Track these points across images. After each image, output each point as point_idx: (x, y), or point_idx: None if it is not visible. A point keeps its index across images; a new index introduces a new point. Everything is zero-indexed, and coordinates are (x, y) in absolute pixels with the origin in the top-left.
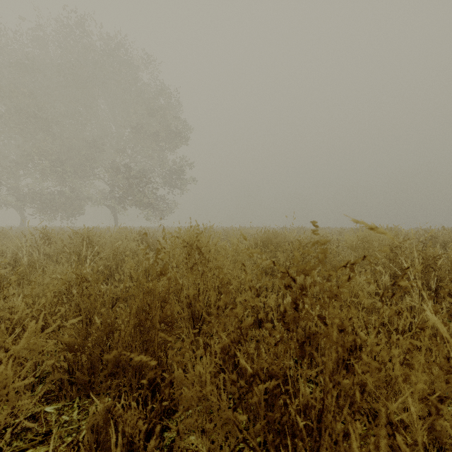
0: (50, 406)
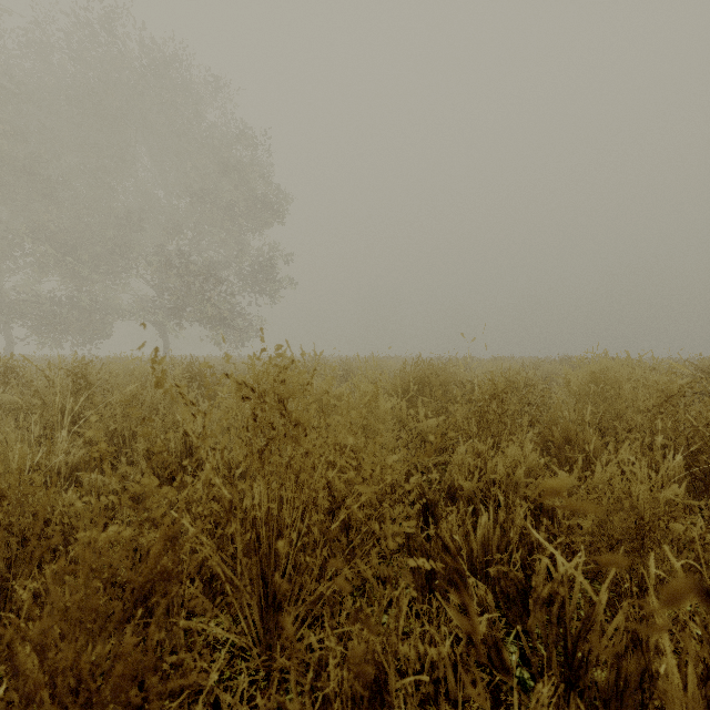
0: None
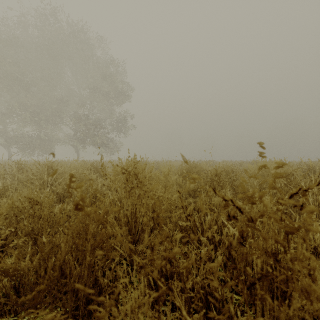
0: None
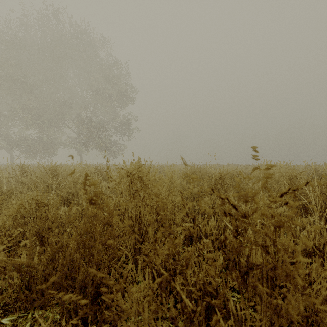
0: (6, 318)
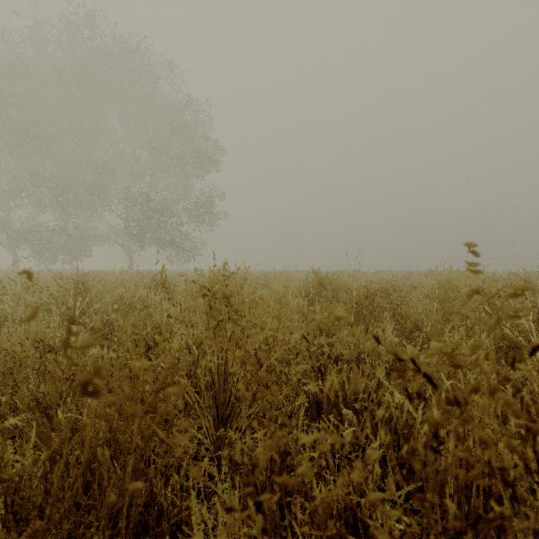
0: None
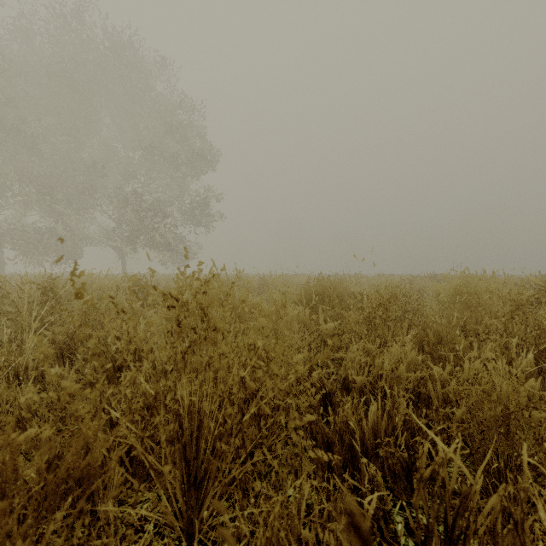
0: None
